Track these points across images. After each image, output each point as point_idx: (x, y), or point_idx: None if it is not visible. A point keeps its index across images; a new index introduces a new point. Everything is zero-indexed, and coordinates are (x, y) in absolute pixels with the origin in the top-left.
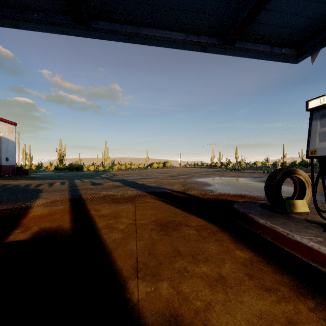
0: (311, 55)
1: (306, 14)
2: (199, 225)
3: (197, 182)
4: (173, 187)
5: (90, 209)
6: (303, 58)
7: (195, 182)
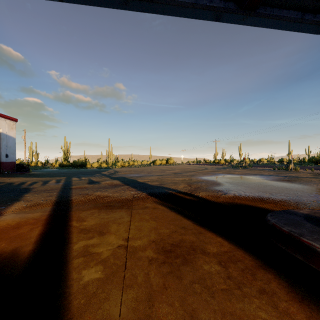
0: None
1: None
2: (222, 252)
3: (204, 181)
4: (178, 186)
5: (74, 217)
6: None
7: (202, 181)
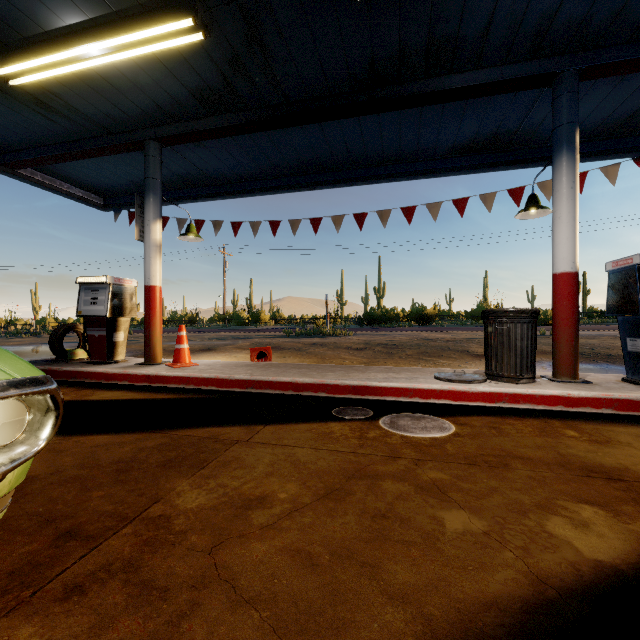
0: (115, 213)
1: (103, 180)
2: None
3: None
4: None
5: None
6: (110, 210)
7: None
